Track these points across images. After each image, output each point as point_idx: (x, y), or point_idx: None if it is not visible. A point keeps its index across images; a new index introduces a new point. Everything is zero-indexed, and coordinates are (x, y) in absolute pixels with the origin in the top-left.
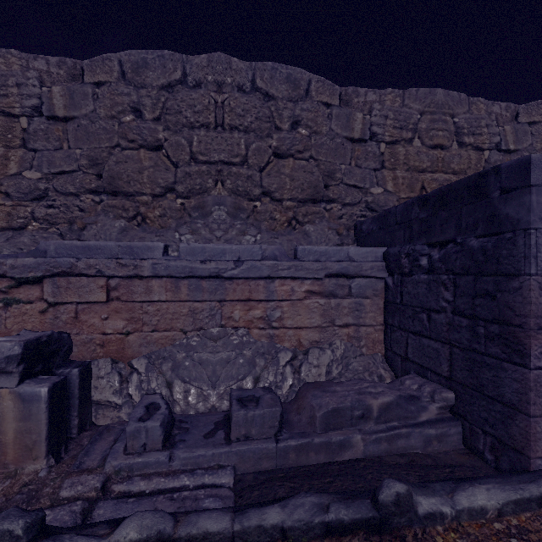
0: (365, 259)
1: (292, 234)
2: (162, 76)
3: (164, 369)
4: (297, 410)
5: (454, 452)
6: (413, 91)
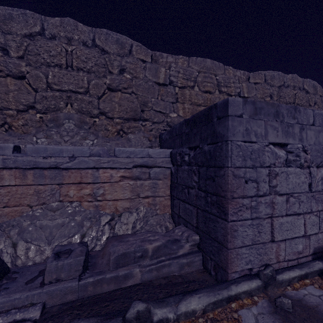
0: (159, 156)
1: (120, 139)
2: (24, 28)
3: (12, 234)
4: (102, 255)
5: (196, 272)
6: (194, 59)
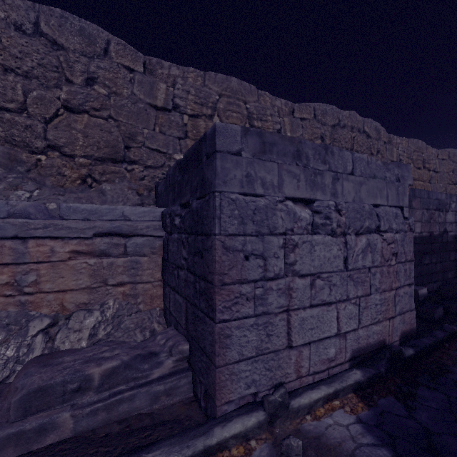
0: (142, 218)
1: (86, 191)
2: None
3: None
4: (6, 394)
5: (179, 404)
6: (212, 75)
